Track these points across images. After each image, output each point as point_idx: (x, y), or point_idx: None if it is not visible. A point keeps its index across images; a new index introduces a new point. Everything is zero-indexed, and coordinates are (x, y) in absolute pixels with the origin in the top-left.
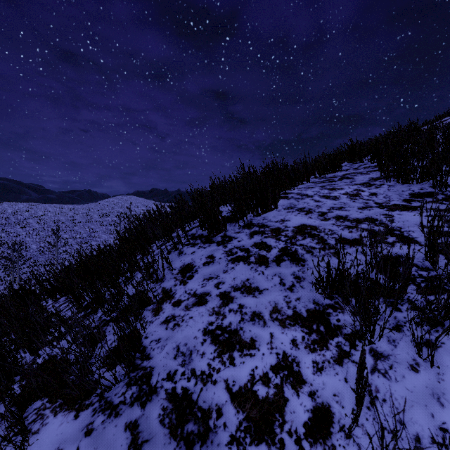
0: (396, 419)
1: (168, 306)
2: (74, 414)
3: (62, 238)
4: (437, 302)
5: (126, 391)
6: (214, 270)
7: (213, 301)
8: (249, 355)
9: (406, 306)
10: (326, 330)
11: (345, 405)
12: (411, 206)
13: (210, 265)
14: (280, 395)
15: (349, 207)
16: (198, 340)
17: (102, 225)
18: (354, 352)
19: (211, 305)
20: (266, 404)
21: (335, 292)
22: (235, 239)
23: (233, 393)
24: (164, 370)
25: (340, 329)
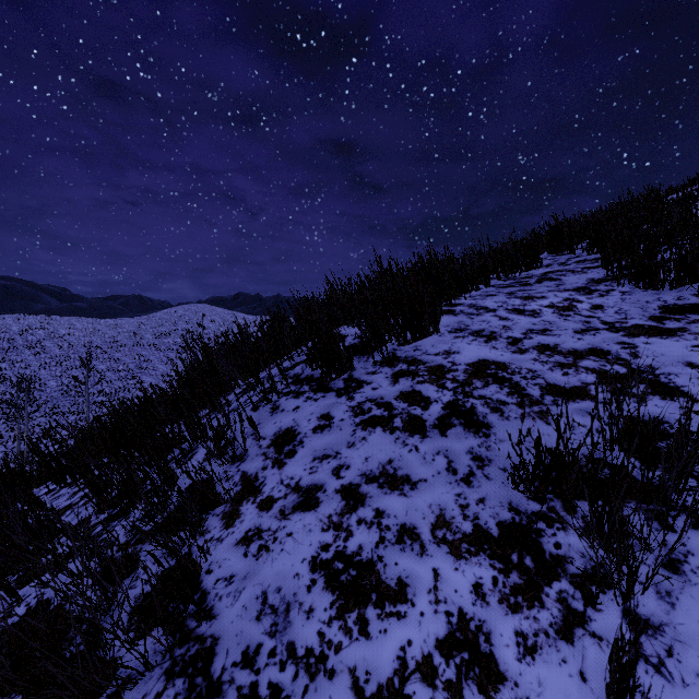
0: None
1: (250, 510)
2: None
3: (96, 371)
4: None
5: (164, 689)
6: (331, 441)
7: (329, 503)
8: (395, 615)
9: (683, 520)
10: (537, 566)
11: None
12: (665, 328)
13: (325, 432)
14: None
15: (558, 329)
16: (302, 581)
17: (158, 350)
18: (592, 614)
19: (327, 510)
20: None
21: (548, 490)
22: (368, 385)
23: (365, 698)
24: (238, 643)
25: (563, 564)
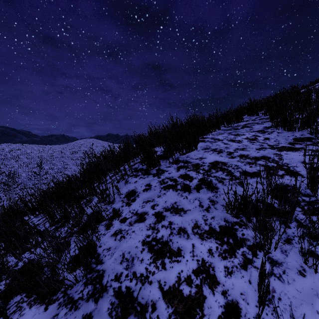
0: (289, 314)
1: (117, 222)
2: (44, 307)
3: (44, 169)
4: (318, 222)
5: (83, 289)
6: (150, 195)
7: (150, 219)
8: (176, 261)
9: (294, 224)
10: (234, 242)
11: (250, 302)
12: (295, 147)
13: (148, 191)
14: (200, 293)
15: (249, 148)
16: (138, 249)
17: (72, 159)
18: (255, 260)
19: (149, 222)
20: (189, 301)
21: (240, 212)
22: (166, 172)
23: (164, 291)
24: (113, 272)
25: (245, 241)
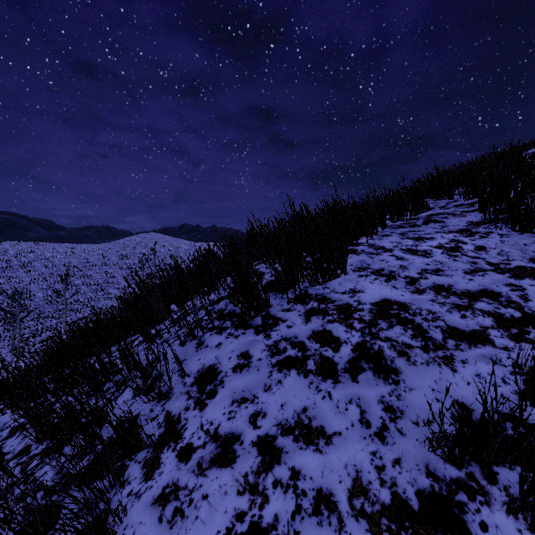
0: None
1: (170, 459)
2: None
3: (73, 285)
4: None
5: None
6: (249, 382)
7: (246, 459)
8: None
9: None
10: None
11: None
12: None
13: (244, 372)
14: None
15: (449, 269)
16: None
17: (121, 269)
18: None
19: (243, 467)
20: None
21: (468, 457)
22: (283, 322)
23: None
24: None
25: None
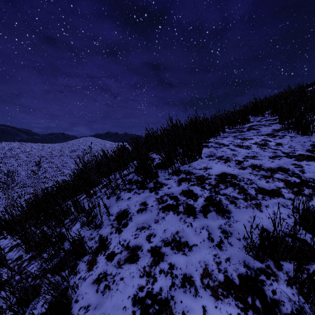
0: None
1: (102, 260)
2: None
3: (43, 167)
4: None
5: None
6: (146, 218)
7: (144, 259)
8: None
9: None
10: (263, 307)
11: None
12: None
13: (143, 213)
14: None
15: (260, 156)
16: (127, 312)
17: (71, 158)
18: None
19: (143, 263)
20: None
21: (266, 256)
22: (166, 186)
23: None
24: None
25: (278, 306)
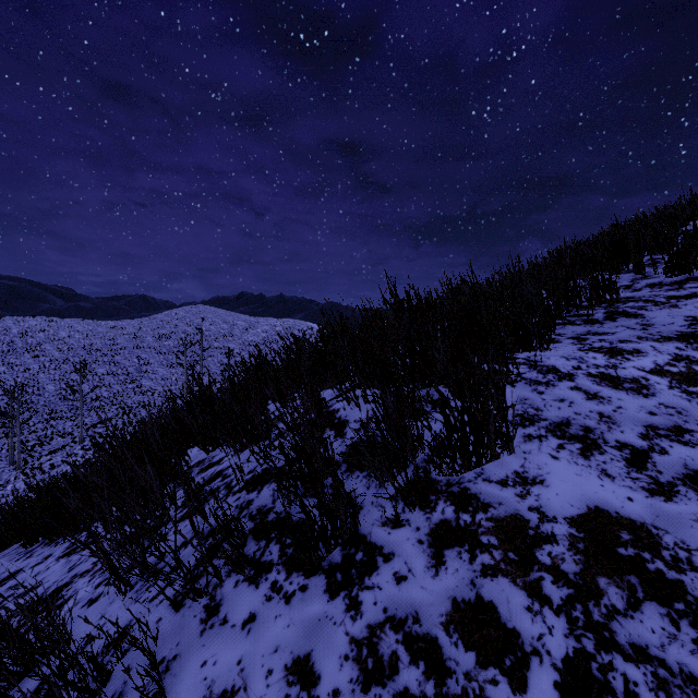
0: None
1: None
2: None
3: (95, 375)
4: None
5: None
6: None
7: None
8: None
9: None
10: None
11: None
12: None
13: None
14: None
15: None
16: None
17: (159, 353)
18: None
19: None
20: None
21: None
22: (387, 563)
23: None
24: None
25: None
